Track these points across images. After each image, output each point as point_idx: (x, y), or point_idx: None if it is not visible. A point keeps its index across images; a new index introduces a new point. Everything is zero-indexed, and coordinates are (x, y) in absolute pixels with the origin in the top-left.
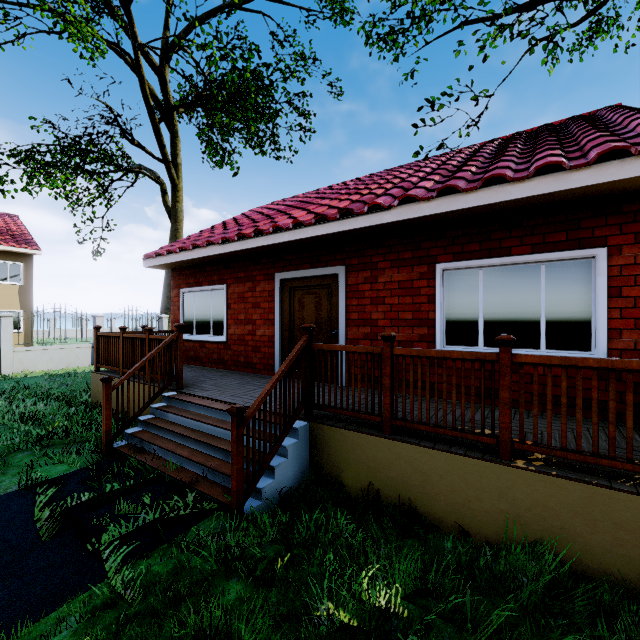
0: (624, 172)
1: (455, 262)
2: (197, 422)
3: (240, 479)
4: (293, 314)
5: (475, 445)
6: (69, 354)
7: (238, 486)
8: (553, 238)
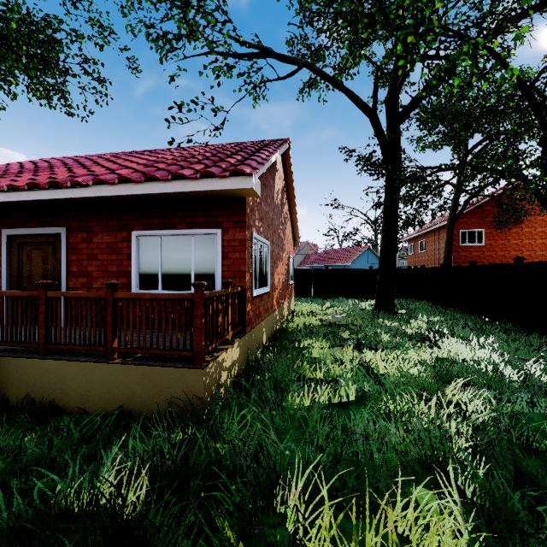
0: (213, 186)
1: (144, 231)
2: None
3: None
4: (22, 267)
5: (104, 354)
6: None
7: None
8: (198, 220)
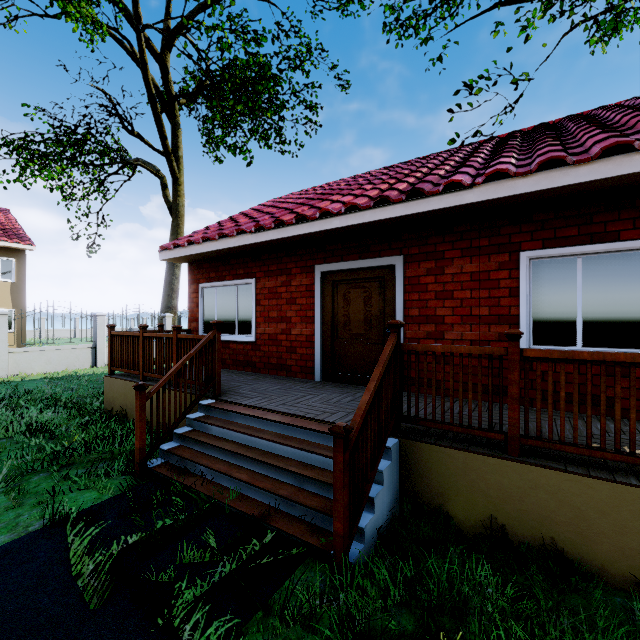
0: None
1: (546, 249)
2: (251, 437)
3: (346, 519)
4: (336, 311)
5: (639, 471)
6: (68, 355)
7: (344, 529)
8: None
